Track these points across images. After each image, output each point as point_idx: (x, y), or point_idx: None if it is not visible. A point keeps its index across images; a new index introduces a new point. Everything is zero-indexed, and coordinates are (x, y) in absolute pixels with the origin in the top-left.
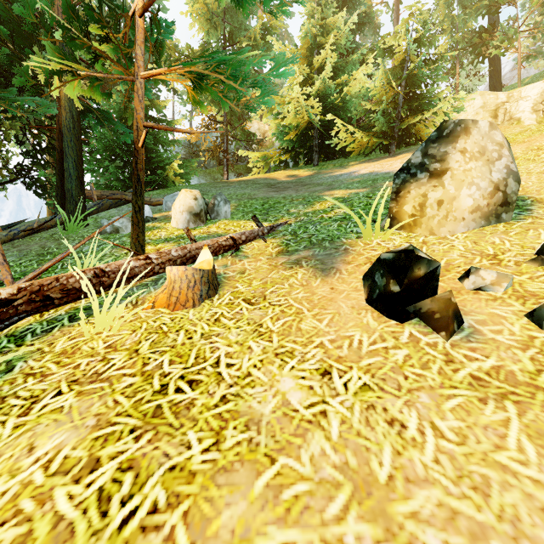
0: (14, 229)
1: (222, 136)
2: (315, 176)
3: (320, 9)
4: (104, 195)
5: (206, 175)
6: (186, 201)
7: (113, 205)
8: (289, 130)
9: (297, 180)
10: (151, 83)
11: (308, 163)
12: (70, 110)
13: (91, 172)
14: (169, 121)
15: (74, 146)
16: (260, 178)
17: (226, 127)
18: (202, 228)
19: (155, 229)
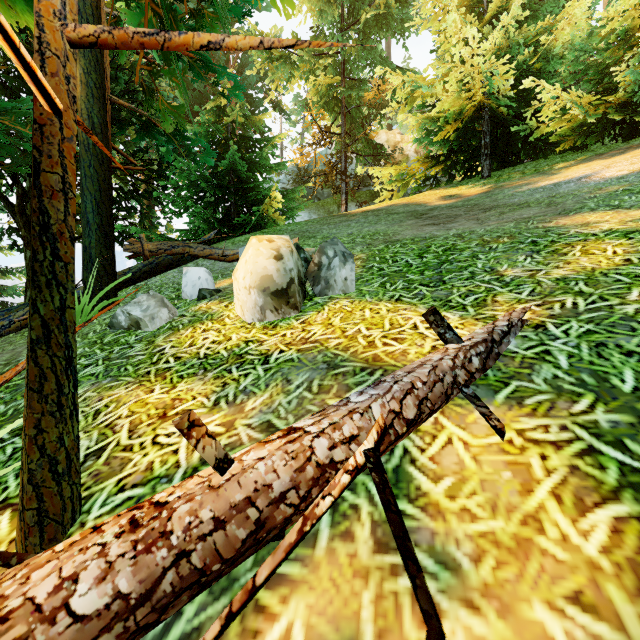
0: (5, 317)
1: (338, 153)
2: (498, 192)
3: None
4: (160, 250)
5: (319, 208)
6: (257, 264)
7: (174, 263)
8: (444, 123)
9: (466, 202)
10: (254, 103)
11: (470, 176)
12: (88, 114)
13: (177, 216)
14: (270, 140)
15: (94, 174)
16: (397, 204)
17: (344, 139)
18: (292, 323)
19: (204, 319)
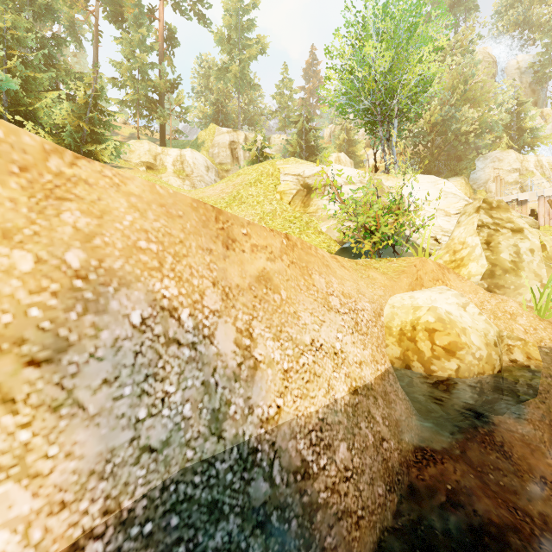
0: None
1: None
2: None
3: (10, 13)
4: None
5: None
6: None
7: None
8: None
9: None
10: None
11: None
12: None
13: None
14: None
15: None
16: None
17: None
18: None
19: None
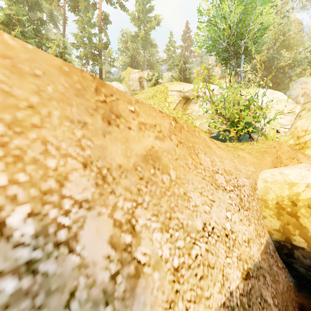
0: None
1: None
2: None
3: (14, 6)
4: None
5: None
6: None
7: None
8: None
9: None
10: None
11: None
12: None
13: None
14: None
15: None
16: None
17: None
18: None
19: None
